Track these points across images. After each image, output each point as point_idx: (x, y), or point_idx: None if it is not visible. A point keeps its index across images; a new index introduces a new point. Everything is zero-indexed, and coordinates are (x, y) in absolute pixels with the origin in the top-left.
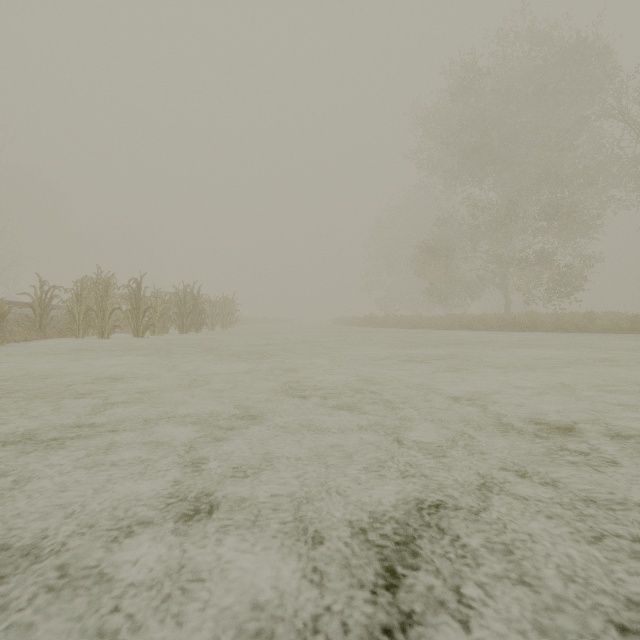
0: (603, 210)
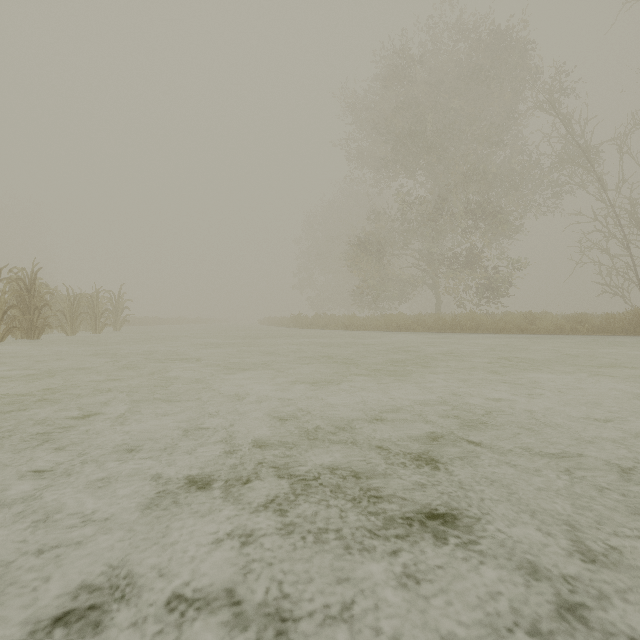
0: (526, 212)
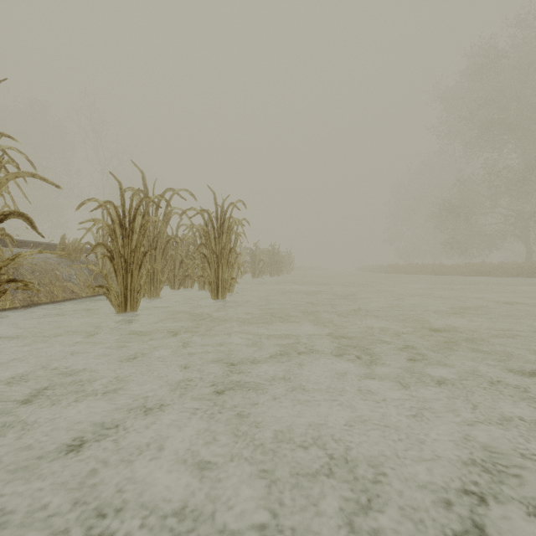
0: None
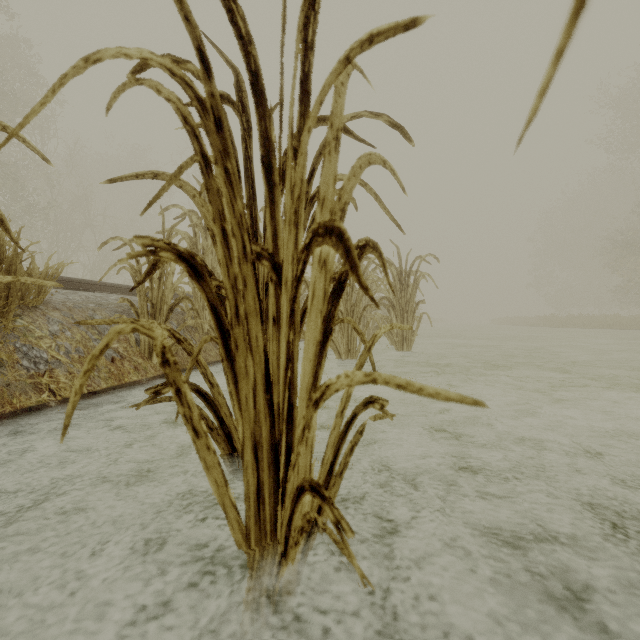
0: None
